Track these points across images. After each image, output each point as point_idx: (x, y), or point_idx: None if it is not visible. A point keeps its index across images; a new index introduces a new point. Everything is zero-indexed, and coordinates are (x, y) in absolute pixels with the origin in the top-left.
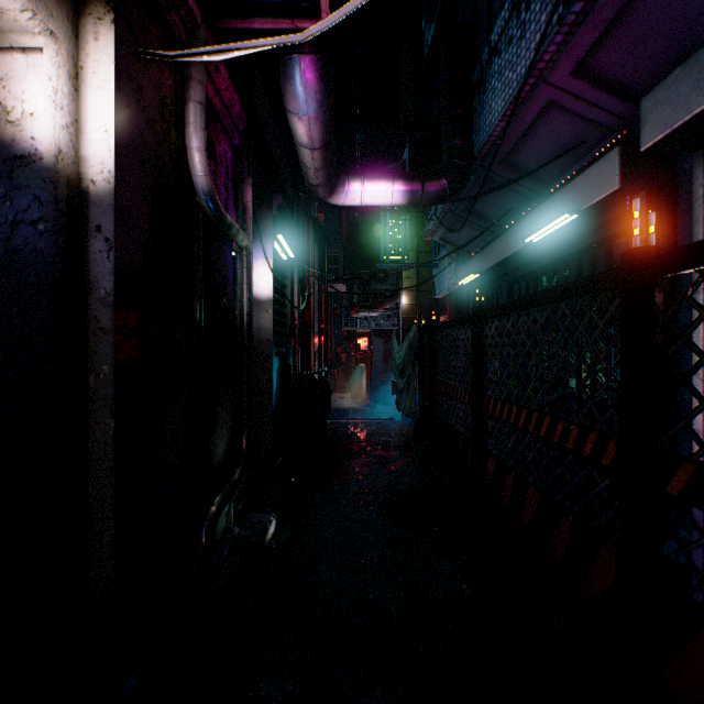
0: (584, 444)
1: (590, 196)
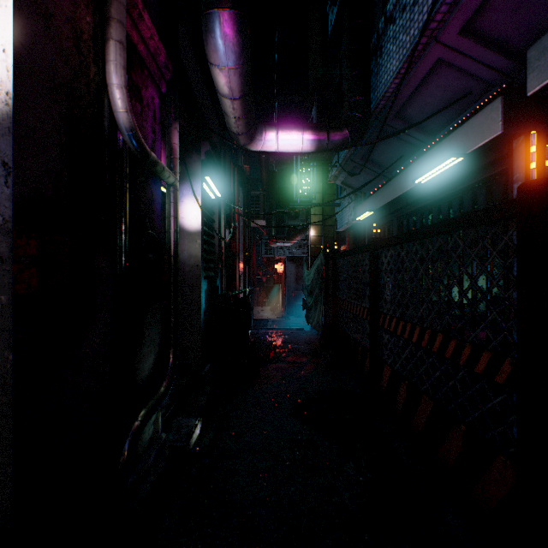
0: (477, 362)
1: (474, 141)
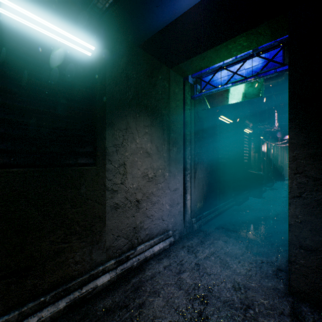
0: None
1: None
